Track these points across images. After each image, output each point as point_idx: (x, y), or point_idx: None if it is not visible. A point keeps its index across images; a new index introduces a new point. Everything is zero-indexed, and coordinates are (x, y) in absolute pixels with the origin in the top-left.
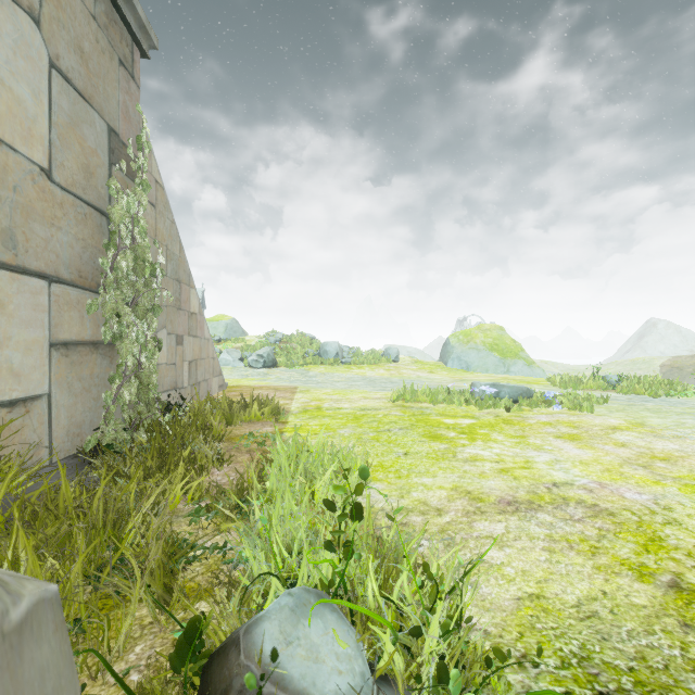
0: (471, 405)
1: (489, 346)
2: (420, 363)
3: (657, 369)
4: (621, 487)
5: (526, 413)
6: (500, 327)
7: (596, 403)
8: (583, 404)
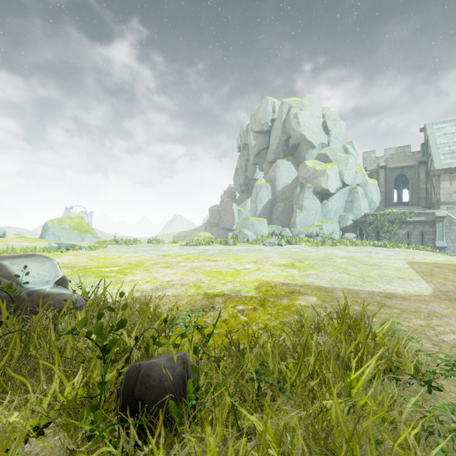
0: (46, 252)
1: (73, 227)
2: (25, 237)
3: (172, 238)
4: (74, 260)
5: (69, 252)
6: (81, 217)
7: (102, 248)
8: (92, 247)
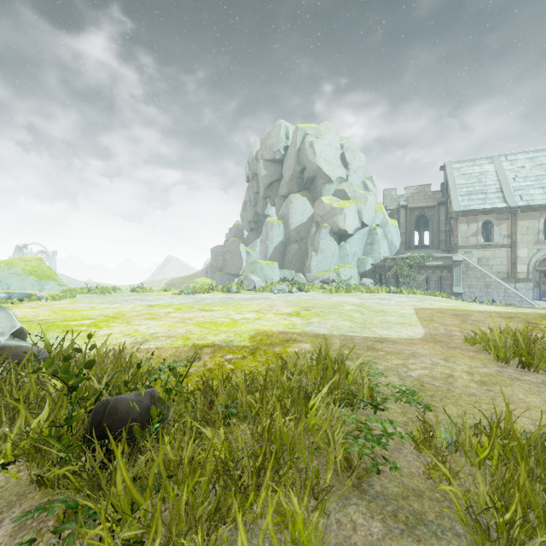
0: None
1: (28, 272)
2: None
3: (164, 285)
4: (31, 313)
5: (23, 304)
6: (40, 258)
7: (69, 298)
8: (56, 298)
